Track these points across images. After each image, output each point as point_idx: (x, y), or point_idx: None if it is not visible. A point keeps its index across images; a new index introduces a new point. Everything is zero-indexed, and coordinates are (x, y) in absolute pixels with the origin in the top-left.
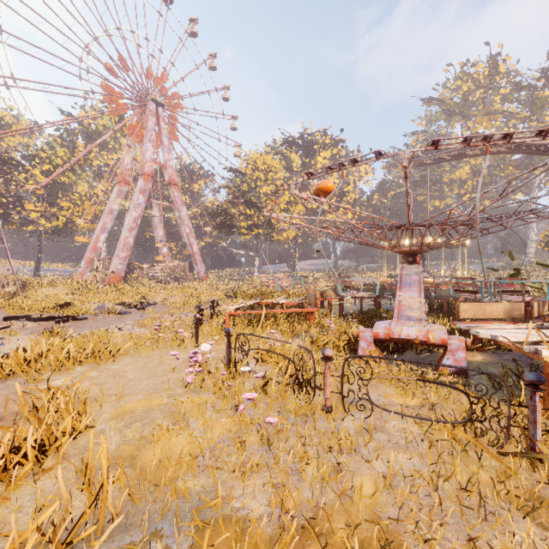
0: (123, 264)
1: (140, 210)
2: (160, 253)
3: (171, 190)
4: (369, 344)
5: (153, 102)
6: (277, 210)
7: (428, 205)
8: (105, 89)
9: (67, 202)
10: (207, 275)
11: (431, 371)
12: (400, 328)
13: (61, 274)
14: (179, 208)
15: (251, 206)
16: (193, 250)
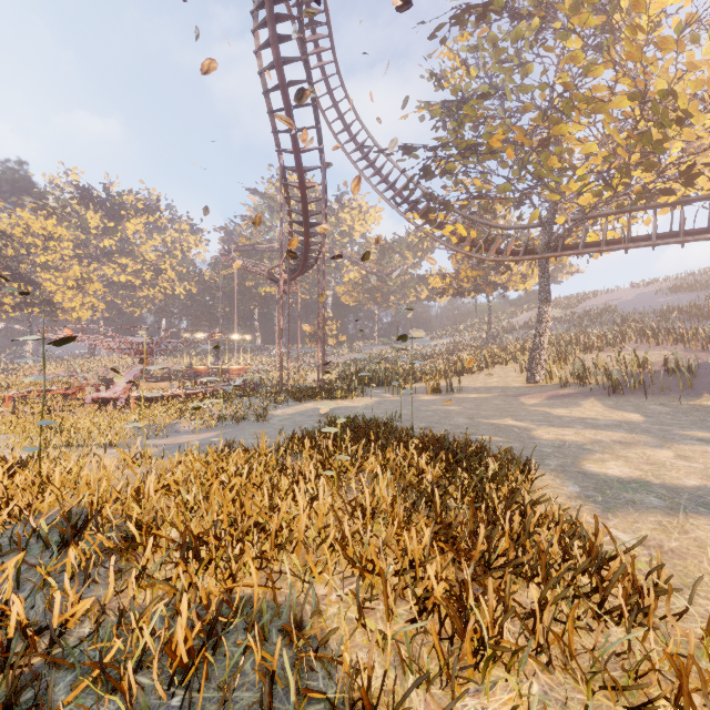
0: None
1: None
2: None
3: None
4: (90, 401)
5: None
6: (63, 288)
7: (236, 300)
8: None
9: None
10: None
11: (113, 408)
12: (103, 394)
13: None
14: None
15: (22, 281)
16: None
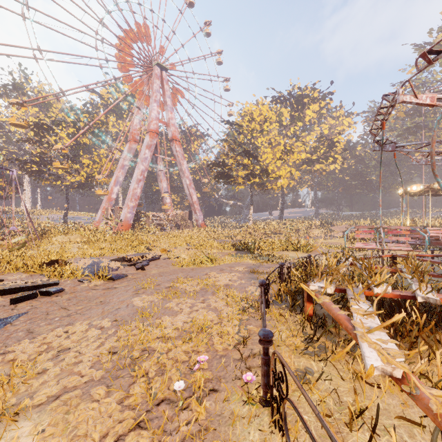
0: (132, 213)
1: (146, 164)
2: (164, 203)
3: (174, 145)
4: None
5: (157, 67)
6: (273, 159)
7: None
8: (118, 57)
9: (87, 160)
10: (204, 223)
11: None
12: None
13: (86, 222)
14: (180, 161)
15: (249, 155)
16: (192, 200)
